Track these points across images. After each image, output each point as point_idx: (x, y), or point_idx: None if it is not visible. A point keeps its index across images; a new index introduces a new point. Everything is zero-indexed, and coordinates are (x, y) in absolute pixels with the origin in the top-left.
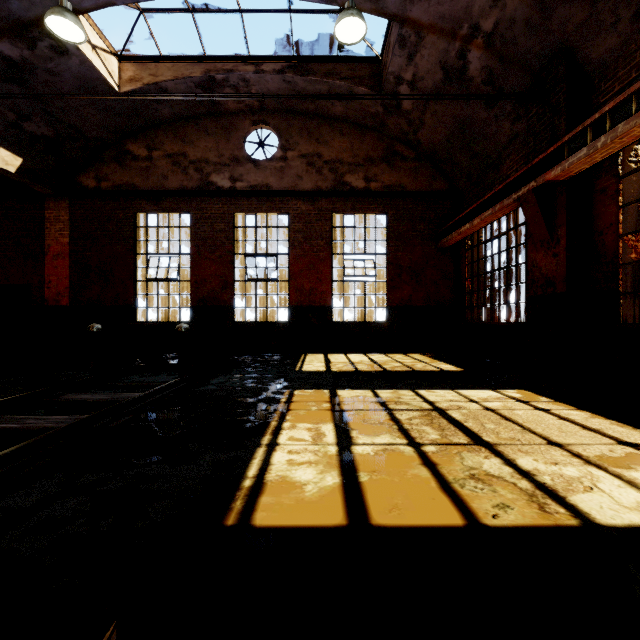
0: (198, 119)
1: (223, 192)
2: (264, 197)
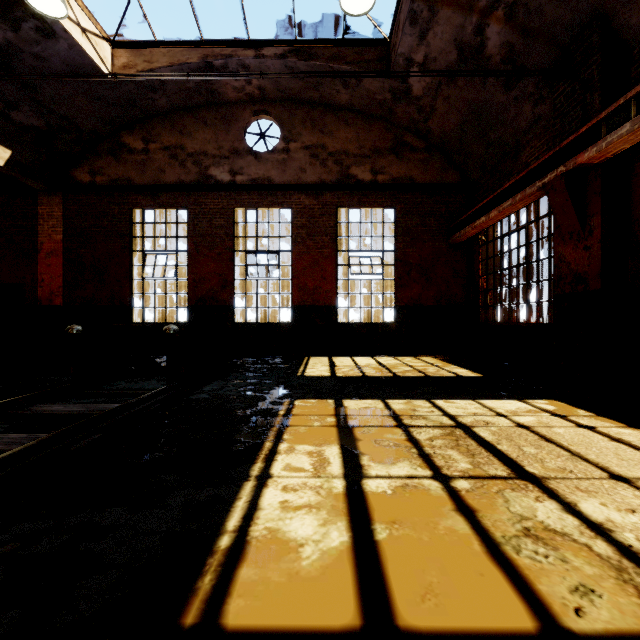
0: (196, 110)
1: (222, 186)
2: (265, 191)
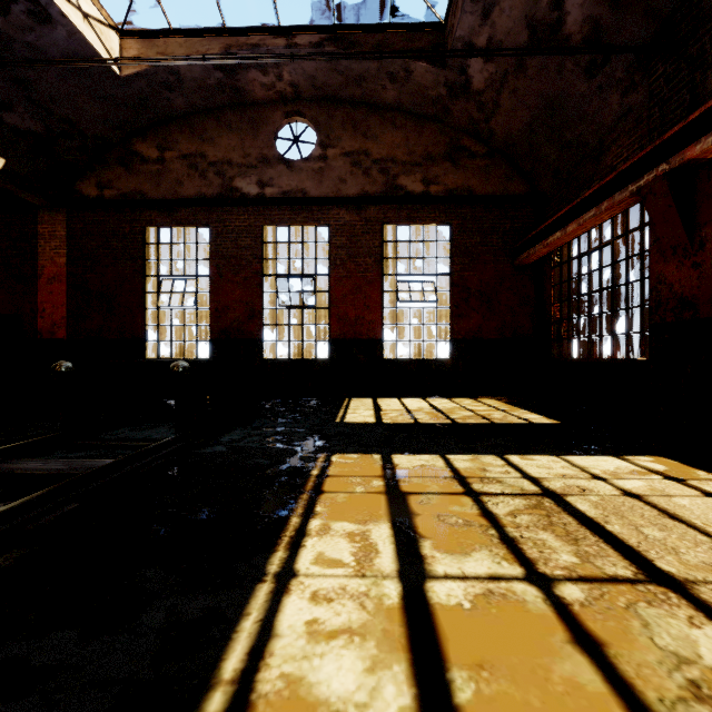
0: (219, 111)
1: (249, 200)
2: (299, 205)
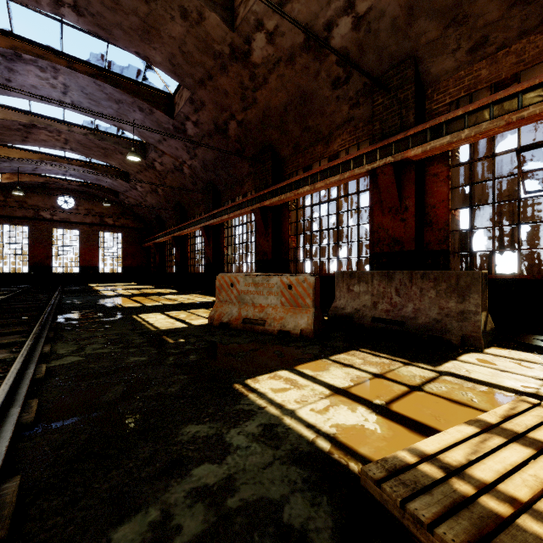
0: (33, 188)
1: (47, 220)
2: (68, 223)
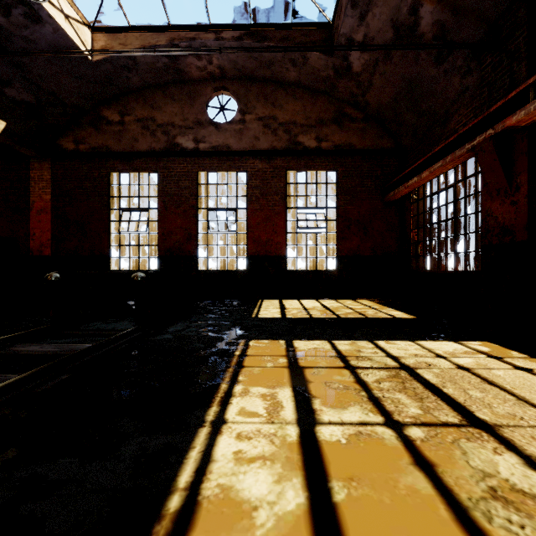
0: (165, 87)
1: (187, 152)
2: (224, 157)
